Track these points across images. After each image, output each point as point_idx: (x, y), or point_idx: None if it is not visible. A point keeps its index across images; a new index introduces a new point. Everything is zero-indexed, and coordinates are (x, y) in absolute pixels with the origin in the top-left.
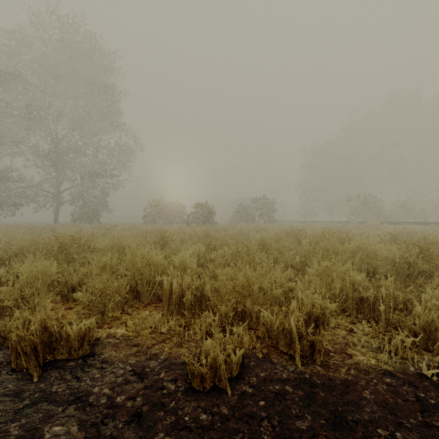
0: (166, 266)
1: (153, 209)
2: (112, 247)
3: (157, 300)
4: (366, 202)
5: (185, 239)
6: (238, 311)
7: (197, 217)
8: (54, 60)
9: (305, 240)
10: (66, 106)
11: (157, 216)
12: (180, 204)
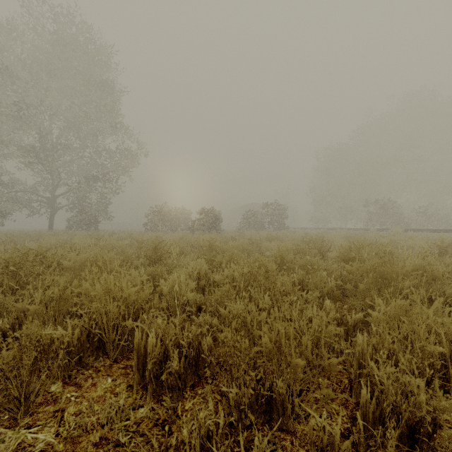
0: (144, 301)
1: (155, 215)
2: (85, 265)
3: (132, 351)
4: (384, 208)
5: (186, 251)
6: (259, 394)
7: (203, 223)
8: (47, 53)
9: (332, 253)
10: (61, 104)
11: (159, 223)
12: (184, 209)
